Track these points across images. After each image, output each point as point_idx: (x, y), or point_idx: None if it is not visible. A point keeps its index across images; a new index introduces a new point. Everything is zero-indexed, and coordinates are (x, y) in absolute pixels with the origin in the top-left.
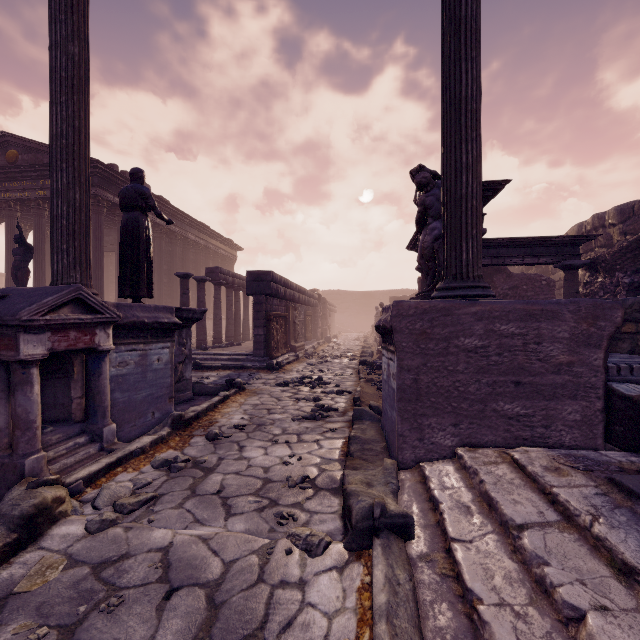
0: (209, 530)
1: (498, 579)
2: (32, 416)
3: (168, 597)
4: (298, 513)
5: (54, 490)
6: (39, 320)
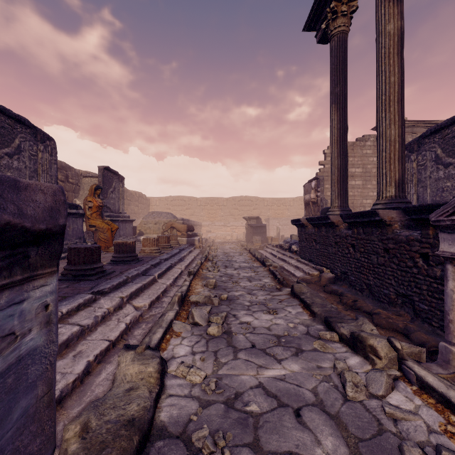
0: (266, 375)
1: (112, 326)
2: (447, 307)
3: (253, 345)
4: (202, 394)
5: (385, 348)
6: (444, 220)
